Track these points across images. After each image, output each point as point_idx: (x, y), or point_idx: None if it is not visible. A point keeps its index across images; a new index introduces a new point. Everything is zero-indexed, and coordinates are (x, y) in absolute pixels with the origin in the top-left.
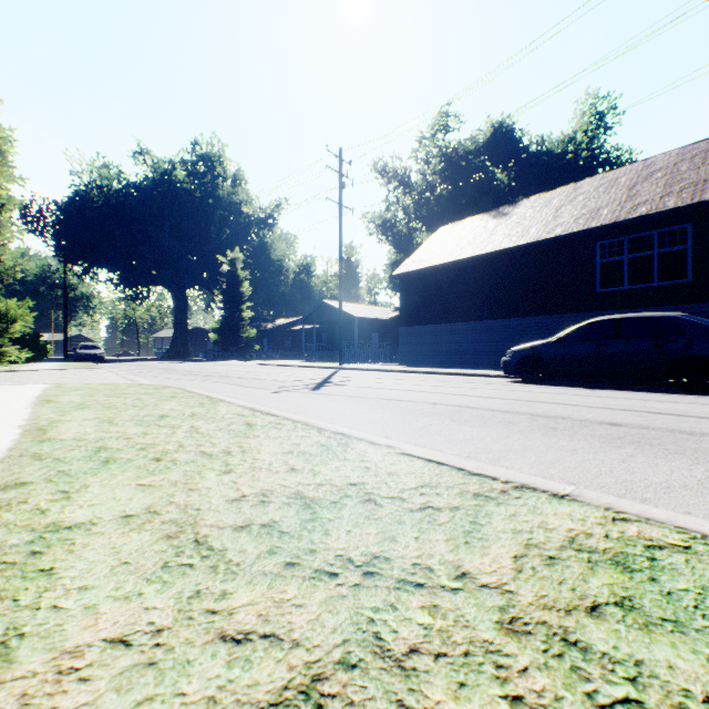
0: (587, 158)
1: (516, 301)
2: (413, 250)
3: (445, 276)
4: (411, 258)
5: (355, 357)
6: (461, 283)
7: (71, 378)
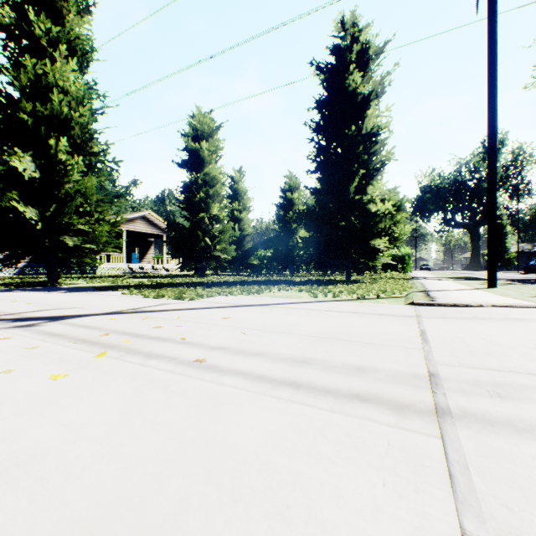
0: None
1: None
2: None
3: None
4: None
5: None
6: None
7: None
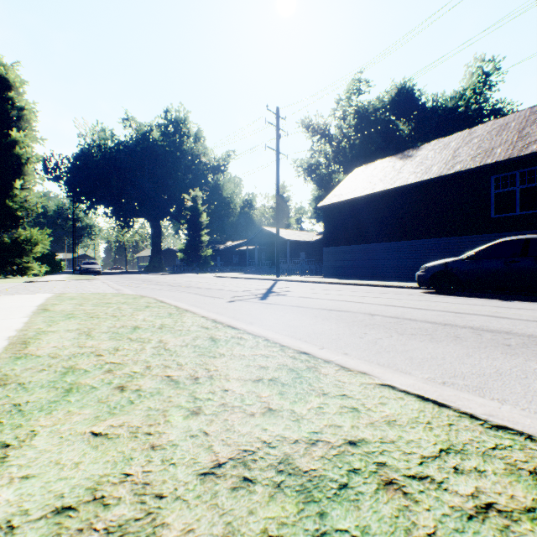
0: (476, 110)
1: (421, 226)
2: (332, 188)
3: (361, 206)
4: (332, 193)
5: (288, 271)
6: (374, 211)
7: (72, 288)
